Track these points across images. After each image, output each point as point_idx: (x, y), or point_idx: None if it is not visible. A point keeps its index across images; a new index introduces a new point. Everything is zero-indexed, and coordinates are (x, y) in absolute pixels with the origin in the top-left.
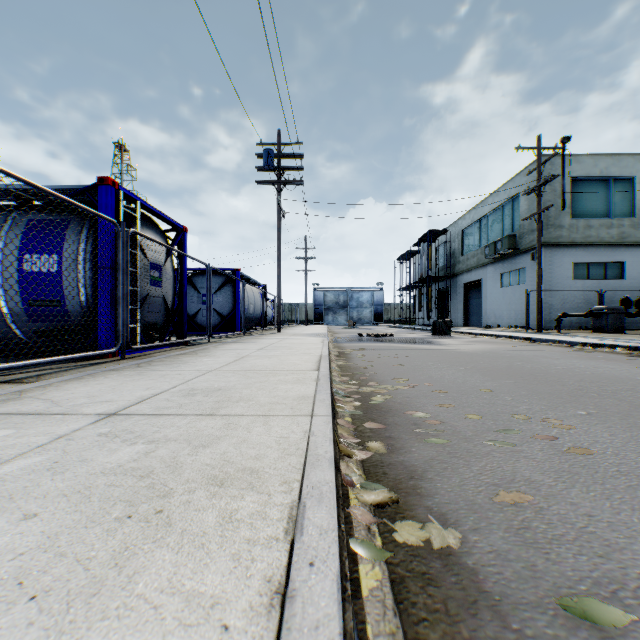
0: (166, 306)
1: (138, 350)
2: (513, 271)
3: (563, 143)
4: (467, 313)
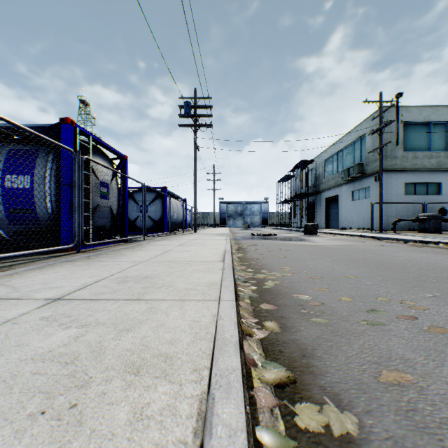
0: (112, 213)
1: (91, 246)
2: (361, 189)
3: (397, 98)
4: (328, 219)
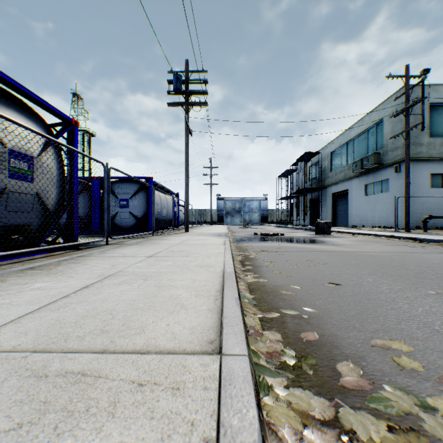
0: (43, 205)
1: None
2: (376, 182)
3: (423, 75)
4: (335, 216)
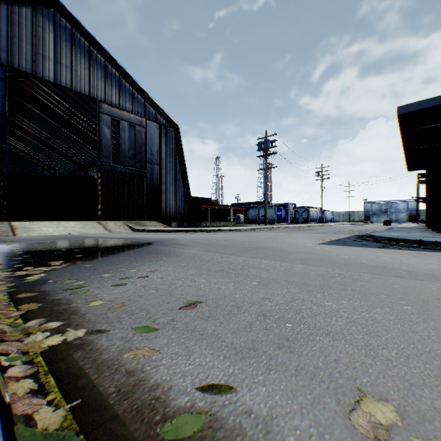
0: (293, 218)
1: (289, 224)
2: None
3: None
4: None
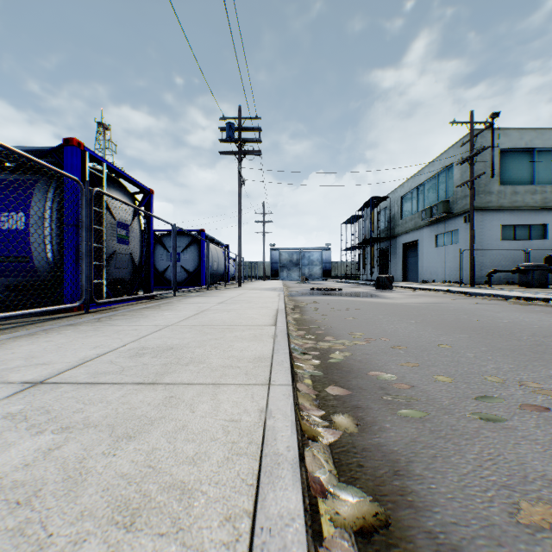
0: (133, 262)
1: (105, 304)
2: (447, 232)
3: (492, 118)
4: (405, 270)
